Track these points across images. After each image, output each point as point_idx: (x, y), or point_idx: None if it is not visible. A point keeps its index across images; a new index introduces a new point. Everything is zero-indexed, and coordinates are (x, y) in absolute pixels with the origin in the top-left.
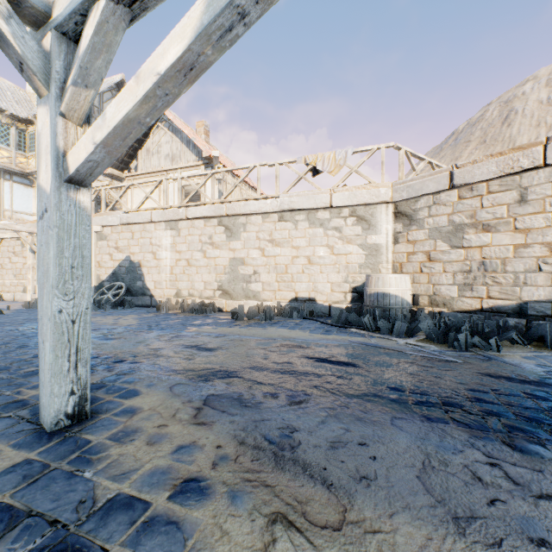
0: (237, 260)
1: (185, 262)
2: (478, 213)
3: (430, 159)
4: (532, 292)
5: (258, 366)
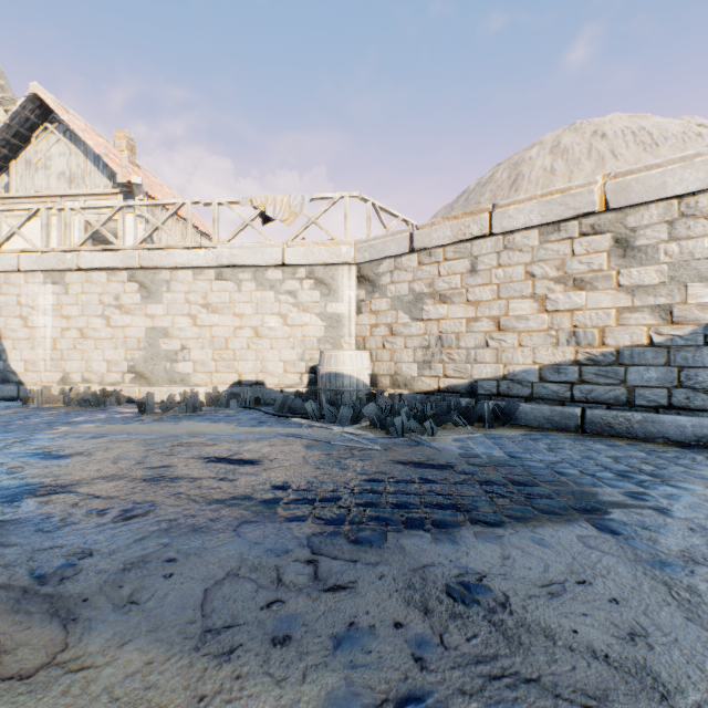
0: (158, 330)
1: (76, 333)
2: (436, 282)
3: (405, 217)
4: (481, 370)
5: (116, 475)
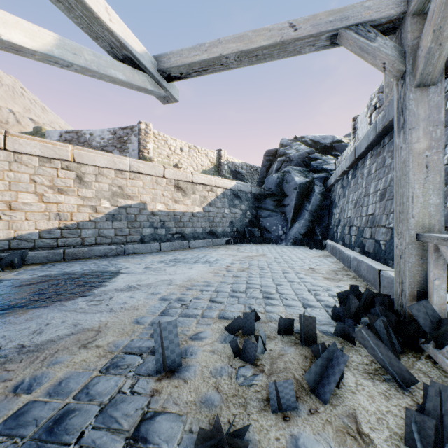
0: None
1: None
2: None
3: None
4: None
5: None
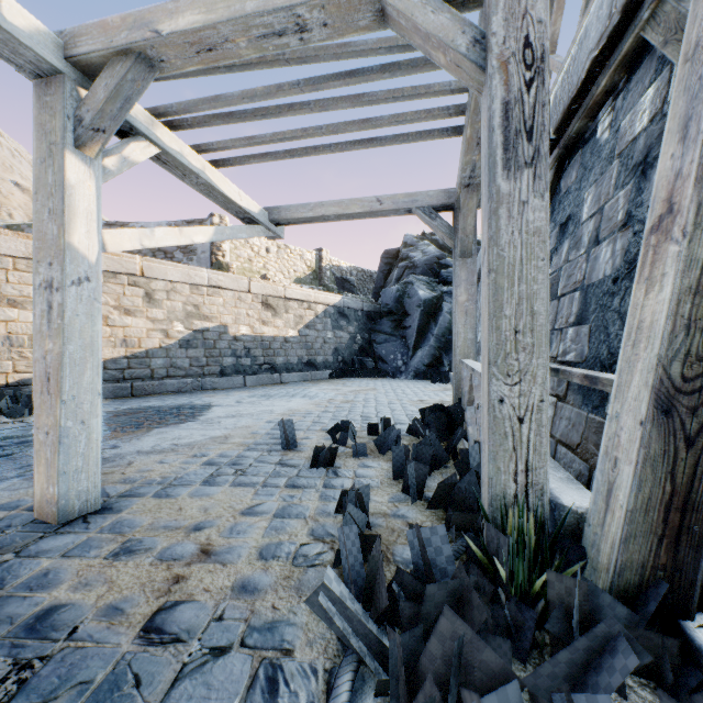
0: None
1: None
2: (4, 286)
3: None
4: None
5: None
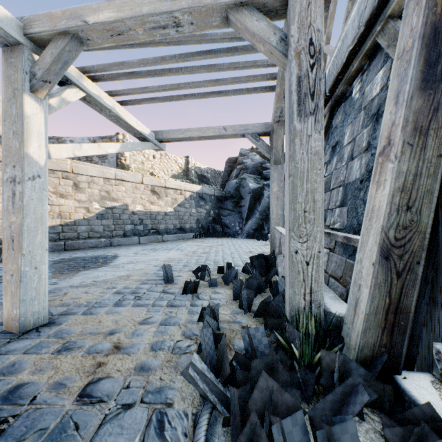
0: None
1: None
2: None
3: None
4: None
5: None
